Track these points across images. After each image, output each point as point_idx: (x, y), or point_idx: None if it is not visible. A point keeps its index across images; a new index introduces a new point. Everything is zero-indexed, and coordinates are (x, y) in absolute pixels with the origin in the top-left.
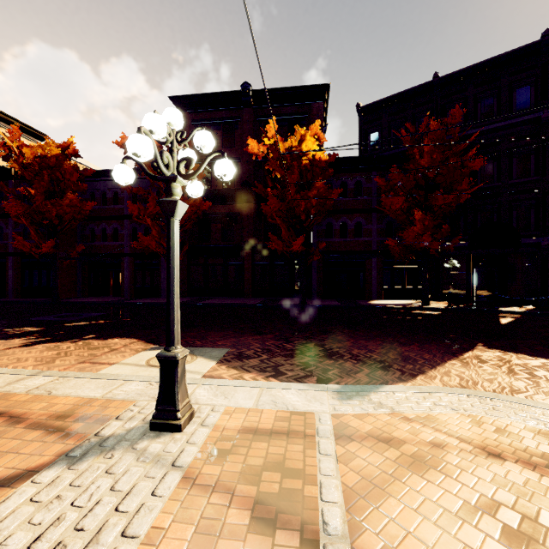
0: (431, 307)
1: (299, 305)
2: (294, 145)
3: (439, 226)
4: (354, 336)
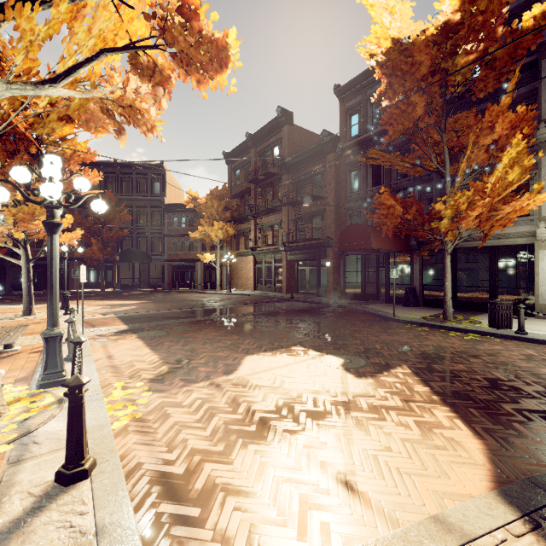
0: (102, 291)
1: (5, 294)
2: None
3: (119, 246)
4: None
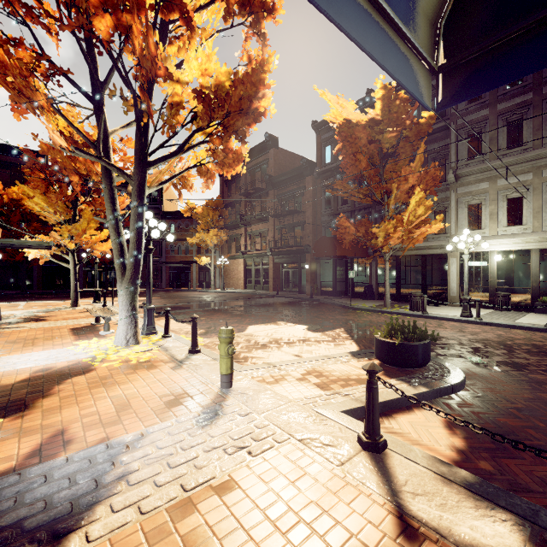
0: (107, 290)
1: (21, 293)
2: (17, 199)
3: None
4: (48, 298)
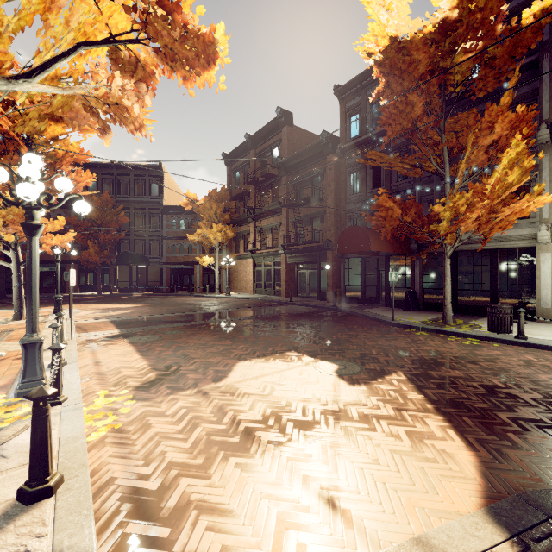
0: (99, 294)
1: None
2: None
3: (117, 249)
4: None
